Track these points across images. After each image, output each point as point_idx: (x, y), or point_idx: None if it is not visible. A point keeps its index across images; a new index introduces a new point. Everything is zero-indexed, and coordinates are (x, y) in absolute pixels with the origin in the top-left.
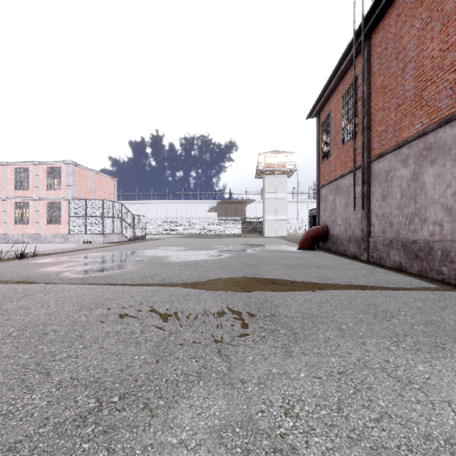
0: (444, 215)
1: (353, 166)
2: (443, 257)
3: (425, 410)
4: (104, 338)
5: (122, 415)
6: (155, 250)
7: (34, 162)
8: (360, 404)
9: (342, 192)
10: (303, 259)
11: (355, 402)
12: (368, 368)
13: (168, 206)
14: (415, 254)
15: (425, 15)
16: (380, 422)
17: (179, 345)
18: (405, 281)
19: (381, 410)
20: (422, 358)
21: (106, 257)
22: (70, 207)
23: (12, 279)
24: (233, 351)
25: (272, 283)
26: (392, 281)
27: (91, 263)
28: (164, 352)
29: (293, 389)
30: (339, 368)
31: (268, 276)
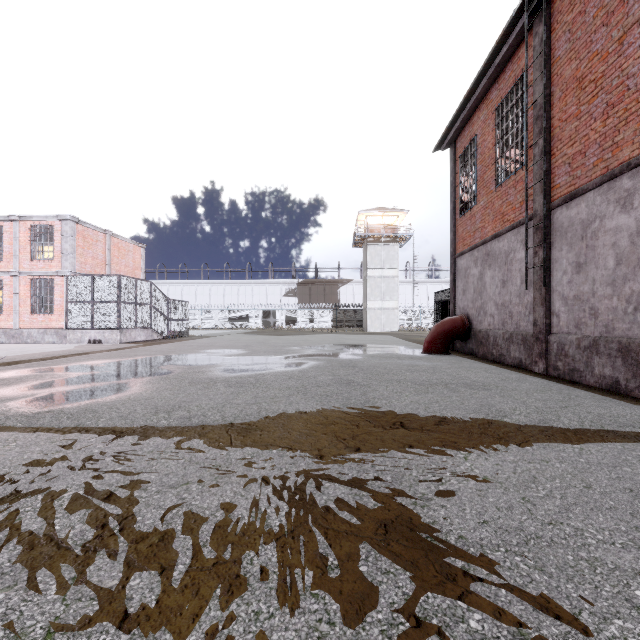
0: None
1: (516, 218)
2: None
3: None
4: None
5: None
6: (197, 355)
7: (11, 216)
8: None
9: (496, 261)
10: (438, 371)
11: None
12: None
13: (226, 289)
14: None
15: None
16: None
17: None
18: None
19: None
20: None
21: (108, 368)
22: (67, 287)
23: None
24: None
25: (399, 425)
26: (622, 418)
27: (73, 381)
28: None
29: None
30: None
31: (389, 407)
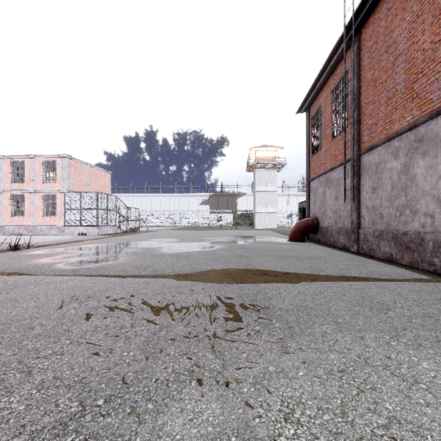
0: (436, 206)
1: (342, 159)
2: (435, 248)
3: (437, 414)
4: (92, 332)
5: (106, 422)
6: (148, 242)
7: (30, 155)
8: (366, 407)
9: (332, 184)
10: (294, 251)
11: (359, 405)
12: (369, 365)
13: (161, 199)
14: (405, 246)
15: (416, 8)
16: (389, 428)
17: (171, 341)
18: (397, 273)
19: (389, 414)
20: (425, 353)
21: (100, 249)
22: (65, 200)
23: (4, 271)
24: (227, 347)
25: (264, 274)
26: (384, 272)
27: (84, 255)
28: (154, 348)
29: (292, 390)
30: (339, 366)
31: (261, 267)
